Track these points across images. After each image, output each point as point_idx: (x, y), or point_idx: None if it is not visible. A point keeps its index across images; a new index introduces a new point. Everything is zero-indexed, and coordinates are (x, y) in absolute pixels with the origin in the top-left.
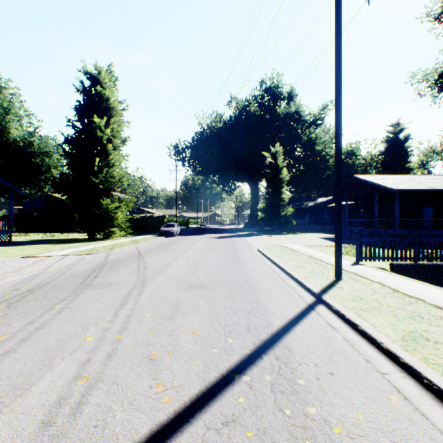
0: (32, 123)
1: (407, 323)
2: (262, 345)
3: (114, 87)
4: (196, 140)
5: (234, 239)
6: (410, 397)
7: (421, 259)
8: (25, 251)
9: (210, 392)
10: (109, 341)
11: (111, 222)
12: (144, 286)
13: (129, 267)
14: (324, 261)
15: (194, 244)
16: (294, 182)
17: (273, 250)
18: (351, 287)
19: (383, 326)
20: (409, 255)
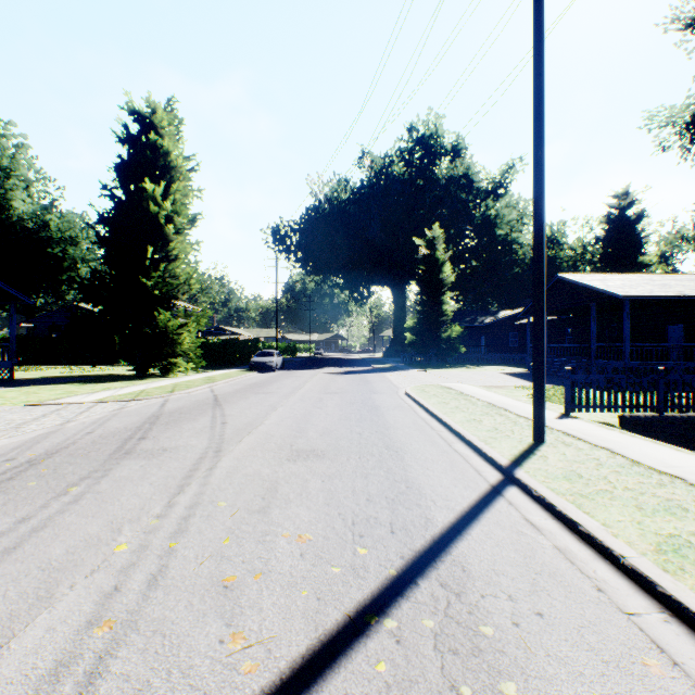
0: (49, 192)
1: (661, 520)
2: (417, 559)
3: (177, 134)
4: (307, 220)
5: (367, 376)
6: (682, 661)
7: (671, 408)
8: (33, 395)
9: (326, 651)
10: (155, 553)
11: (173, 349)
12: (220, 453)
13: (197, 422)
14: (513, 413)
15: (303, 384)
16: (462, 285)
17: (431, 394)
18: (562, 456)
19: (621, 525)
20: (650, 402)
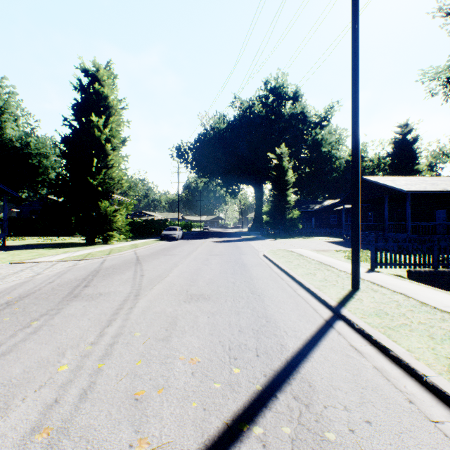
0: (30, 123)
1: (449, 347)
2: (276, 377)
3: (113, 85)
4: (199, 142)
5: (238, 244)
6: None
7: (441, 265)
8: (16, 256)
9: None
10: (87, 372)
11: (110, 226)
12: (138, 297)
13: (124, 274)
14: (336, 268)
15: (196, 249)
16: (300, 184)
17: (280, 256)
18: (372, 299)
19: (420, 351)
20: (428, 261)
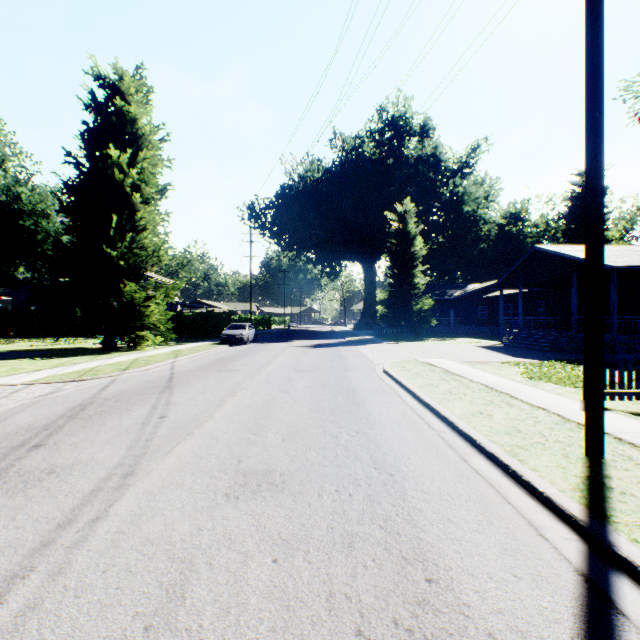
0: (25, 167)
1: None
2: None
3: (146, 103)
4: (281, 198)
5: (340, 350)
6: None
7: None
8: None
9: None
10: None
11: (140, 321)
12: (128, 480)
13: (129, 415)
14: (523, 401)
15: (273, 359)
16: (430, 260)
17: (413, 373)
18: None
19: None
20: None
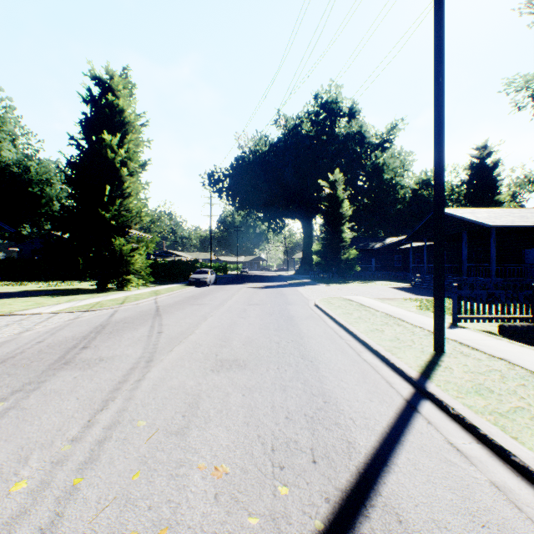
0: (31, 144)
1: None
2: (344, 503)
3: (131, 96)
4: (235, 167)
5: (283, 290)
6: None
7: None
8: (6, 306)
9: None
10: (54, 494)
11: (127, 268)
12: (151, 363)
13: (137, 331)
14: (408, 323)
15: (231, 297)
16: (357, 218)
17: (336, 306)
18: (465, 367)
19: None
20: (526, 314)
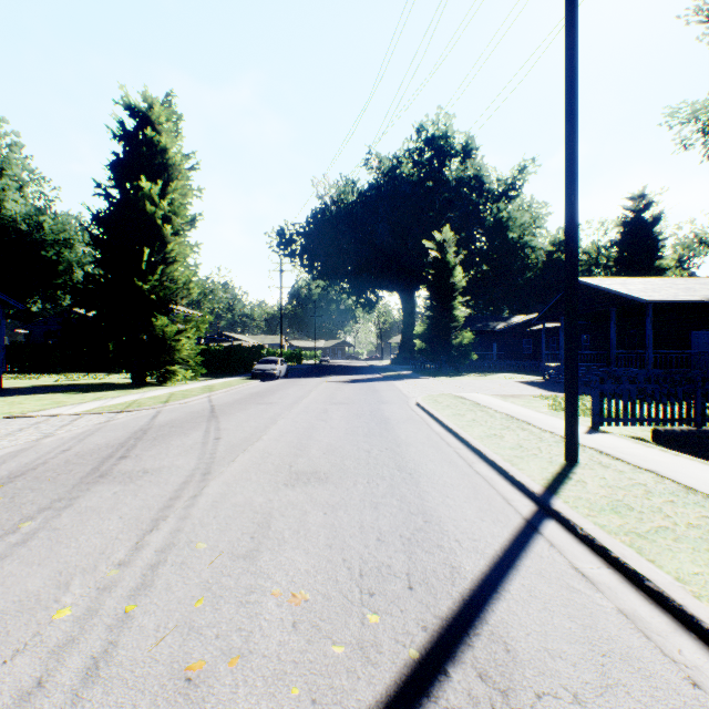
0: (44, 193)
1: None
2: (444, 632)
3: (176, 131)
4: (313, 223)
5: (375, 385)
6: None
7: (708, 421)
8: (16, 406)
9: None
10: (105, 622)
11: (171, 356)
12: (208, 476)
13: (188, 437)
14: (536, 426)
15: (308, 393)
16: (473, 290)
17: (444, 405)
18: (602, 481)
19: (700, 581)
20: (687, 415)
